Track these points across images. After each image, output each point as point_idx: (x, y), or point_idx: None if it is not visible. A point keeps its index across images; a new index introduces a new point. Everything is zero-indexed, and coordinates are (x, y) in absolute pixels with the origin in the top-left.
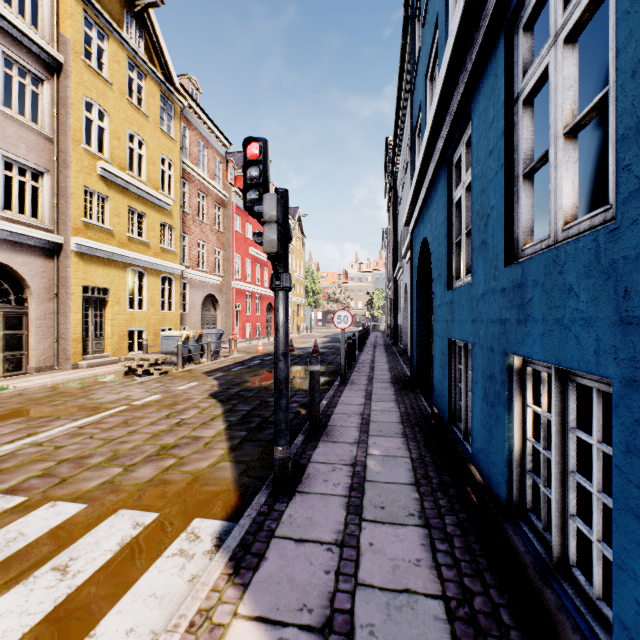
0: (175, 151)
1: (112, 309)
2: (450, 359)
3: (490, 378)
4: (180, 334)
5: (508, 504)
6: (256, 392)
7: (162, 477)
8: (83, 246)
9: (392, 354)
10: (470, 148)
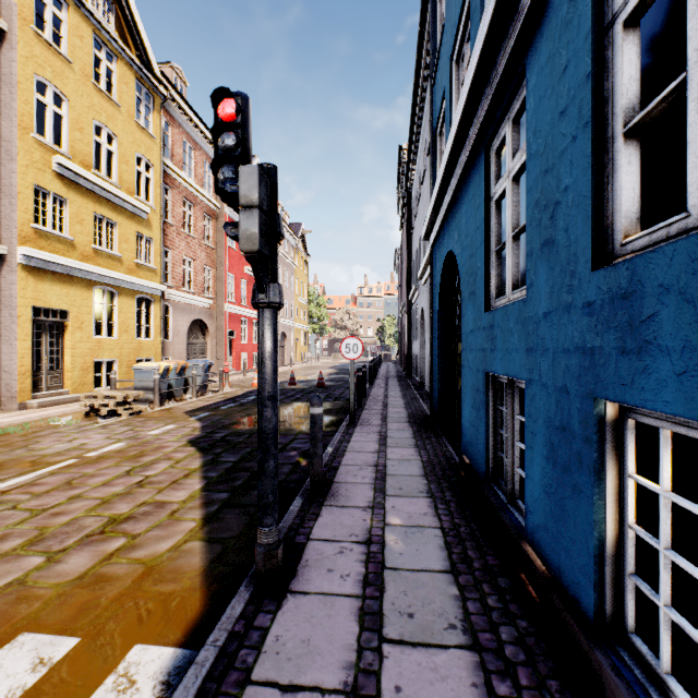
0: (154, 150)
1: (73, 336)
2: (488, 398)
3: (561, 431)
4: (157, 366)
5: (597, 619)
6: (247, 437)
7: (100, 570)
8: (33, 258)
9: (407, 387)
10: (518, 126)
